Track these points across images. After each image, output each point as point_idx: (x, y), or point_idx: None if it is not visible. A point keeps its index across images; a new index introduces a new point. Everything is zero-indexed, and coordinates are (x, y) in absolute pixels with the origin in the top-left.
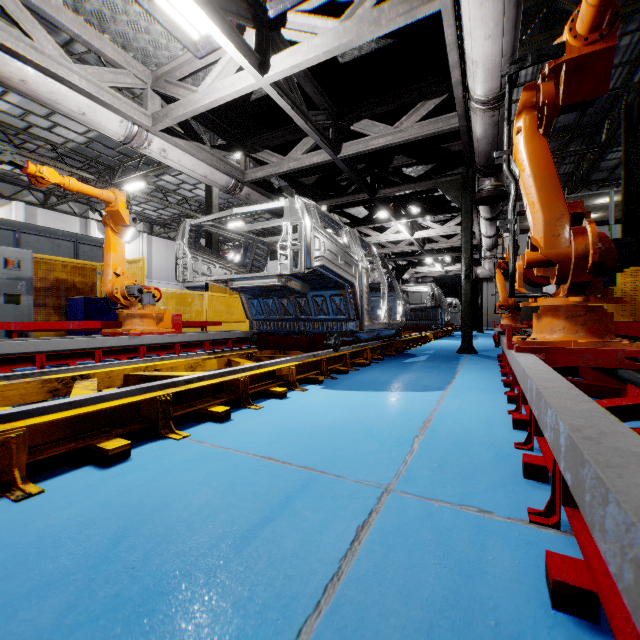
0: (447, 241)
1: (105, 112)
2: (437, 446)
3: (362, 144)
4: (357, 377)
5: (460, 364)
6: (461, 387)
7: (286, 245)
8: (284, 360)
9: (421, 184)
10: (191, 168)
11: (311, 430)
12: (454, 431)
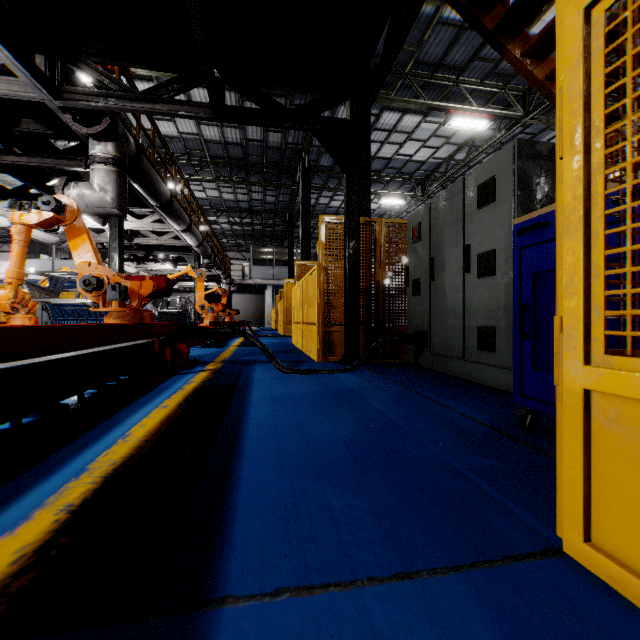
0: None
1: (5, 218)
2: None
3: (145, 240)
4: None
5: None
6: None
7: None
8: None
9: (177, 253)
10: (38, 236)
11: None
12: None
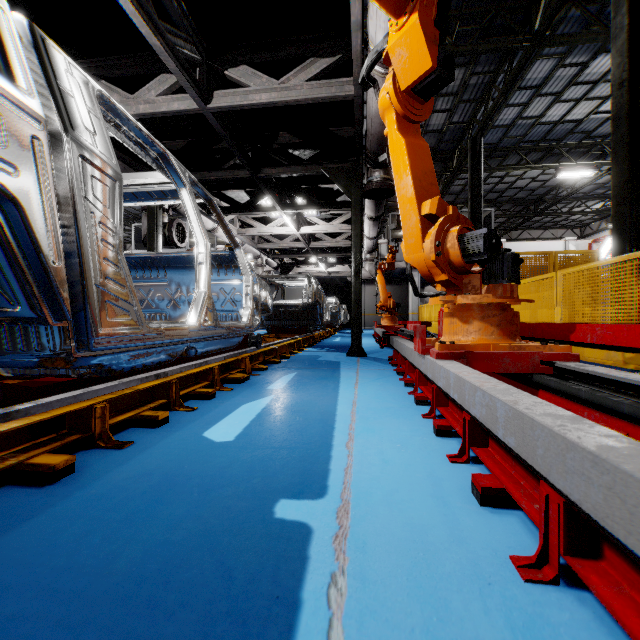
0: (332, 240)
1: None
2: (385, 621)
3: (240, 96)
4: (227, 403)
5: (355, 371)
6: (369, 410)
7: (143, 224)
8: (86, 392)
9: (309, 168)
10: None
11: (60, 622)
12: (397, 536)
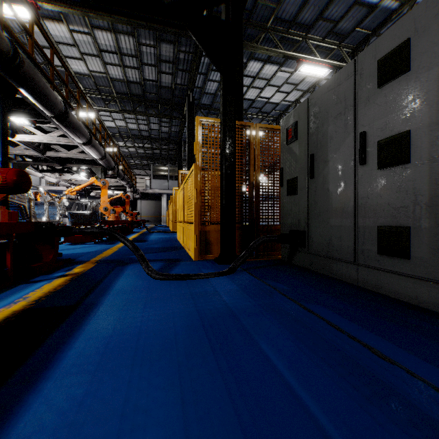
0: (109, 182)
1: None
2: None
3: (56, 154)
4: None
5: None
6: None
7: None
8: None
9: (86, 166)
10: None
11: None
12: None
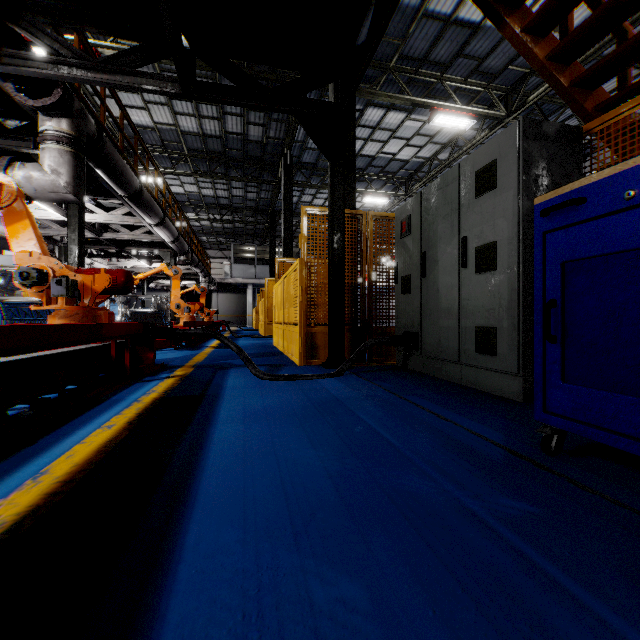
0: None
1: None
2: None
3: (116, 235)
4: None
5: None
6: None
7: None
8: None
9: (151, 249)
10: None
11: None
12: None
